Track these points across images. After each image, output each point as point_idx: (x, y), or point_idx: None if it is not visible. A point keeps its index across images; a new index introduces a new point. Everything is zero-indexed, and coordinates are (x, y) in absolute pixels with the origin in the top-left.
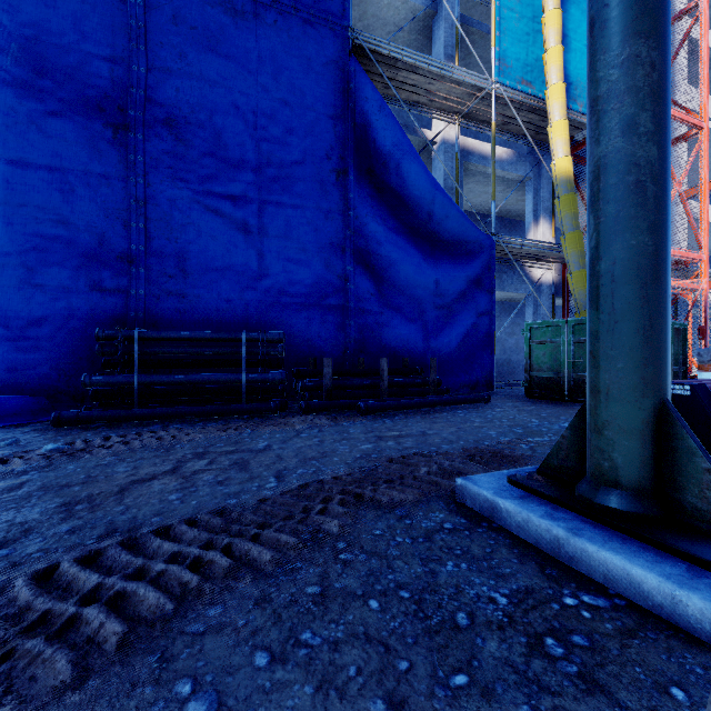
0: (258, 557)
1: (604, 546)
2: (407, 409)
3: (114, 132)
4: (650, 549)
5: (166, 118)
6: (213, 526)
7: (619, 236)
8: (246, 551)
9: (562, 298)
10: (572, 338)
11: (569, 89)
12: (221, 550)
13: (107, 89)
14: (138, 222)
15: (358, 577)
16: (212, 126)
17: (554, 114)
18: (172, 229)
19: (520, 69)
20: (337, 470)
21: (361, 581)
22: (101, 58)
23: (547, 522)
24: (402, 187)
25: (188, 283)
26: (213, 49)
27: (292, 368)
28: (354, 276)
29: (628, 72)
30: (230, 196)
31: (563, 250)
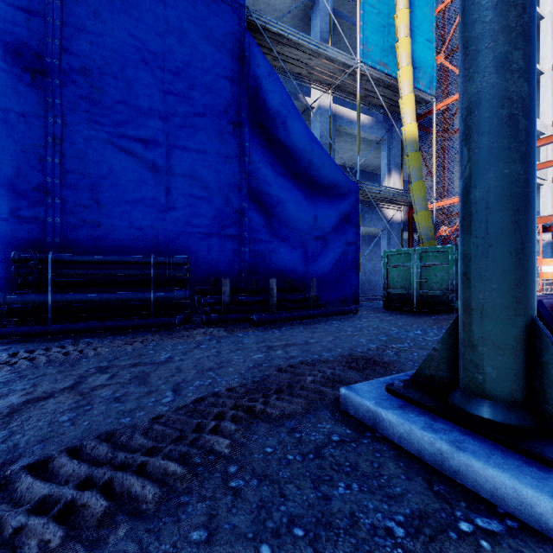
0: (140, 494)
1: (489, 461)
2: (292, 321)
3: (32, 76)
4: (531, 462)
5: (81, 67)
6: (98, 453)
7: (493, 165)
8: (127, 487)
9: (408, 232)
10: (419, 263)
11: (414, 72)
12: (100, 488)
13: (24, 36)
14: (55, 158)
15: (248, 511)
16: (125, 77)
17: (404, 90)
18: (88, 165)
19: (378, 53)
20: (231, 381)
21: (252, 517)
22: (19, 8)
23: (429, 435)
24: (288, 139)
25: (102, 213)
26: (126, 11)
27: (196, 287)
28: (249, 211)
29: (501, 13)
30: (141, 139)
31: (411, 195)
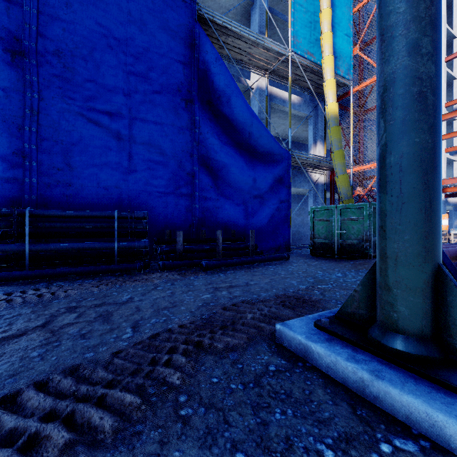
0: (99, 424)
1: (404, 388)
2: (235, 265)
3: (12, 56)
4: (439, 389)
5: (55, 50)
6: (63, 387)
7: (406, 135)
8: (88, 418)
9: (330, 192)
10: (340, 217)
11: (335, 60)
12: (62, 419)
13: (5, 22)
14: (32, 127)
15: (196, 438)
16: (93, 59)
17: (327, 75)
18: (61, 134)
19: (306, 44)
20: (183, 318)
21: (199, 444)
22: None
23: (352, 365)
24: (231, 114)
25: (73, 175)
26: (94, 3)
27: (154, 237)
28: (199, 173)
29: (413, 5)
30: (107, 112)
31: (333, 161)
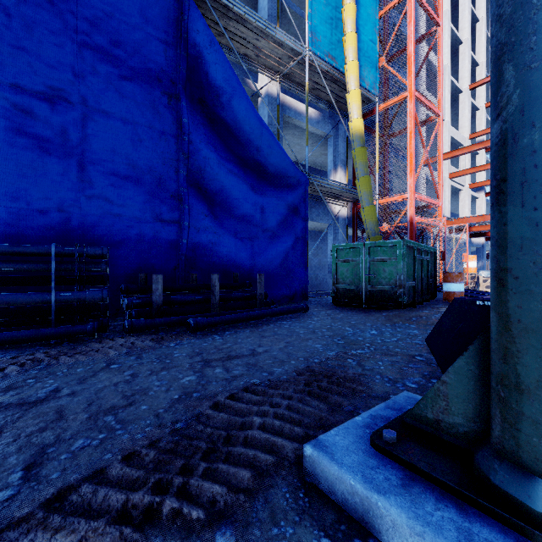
0: None
1: None
2: (237, 322)
3: None
4: None
5: None
6: None
7: None
8: None
9: (353, 228)
10: (368, 257)
11: (359, 70)
12: None
13: None
14: None
15: None
16: (21, 15)
17: (351, 85)
18: None
19: (326, 45)
20: (137, 434)
21: None
22: None
23: None
24: (233, 120)
25: None
26: None
27: (122, 284)
28: (188, 196)
29: None
30: (45, 97)
31: (358, 190)
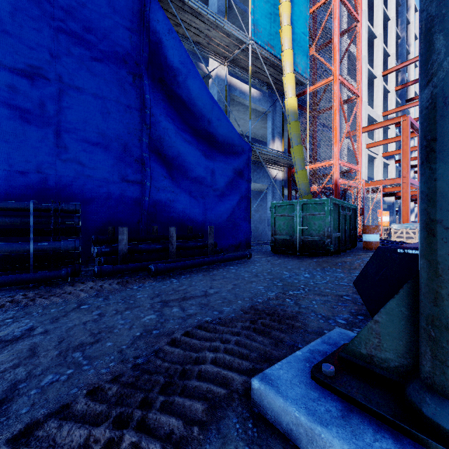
0: None
1: None
2: (191, 268)
3: None
4: None
5: None
6: None
7: None
8: None
9: (288, 189)
10: (301, 213)
11: (293, 57)
12: None
13: None
14: None
15: None
16: (4, 3)
17: (287, 69)
18: None
19: (266, 35)
20: (102, 369)
21: None
22: None
23: None
24: (188, 97)
25: None
26: None
27: (93, 235)
28: (150, 161)
29: None
30: (25, 74)
31: (292, 157)
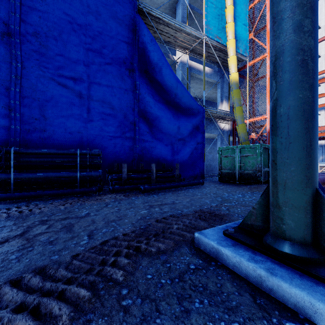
0: (58, 314)
1: (292, 283)
2: (164, 189)
3: (1, 36)
4: (318, 283)
5: (34, 32)
6: (32, 283)
7: (292, 92)
8: (50, 309)
9: (233, 137)
10: (240, 154)
11: (236, 43)
12: (30, 311)
13: None
14: (16, 88)
15: (134, 324)
16: (61, 39)
17: (230, 53)
18: (38, 93)
19: (216, 31)
20: (126, 228)
21: None
22: None
23: (253, 265)
24: (162, 80)
25: (47, 123)
26: None
27: (106, 169)
28: (139, 123)
29: None
30: (72, 78)
31: (234, 114)
